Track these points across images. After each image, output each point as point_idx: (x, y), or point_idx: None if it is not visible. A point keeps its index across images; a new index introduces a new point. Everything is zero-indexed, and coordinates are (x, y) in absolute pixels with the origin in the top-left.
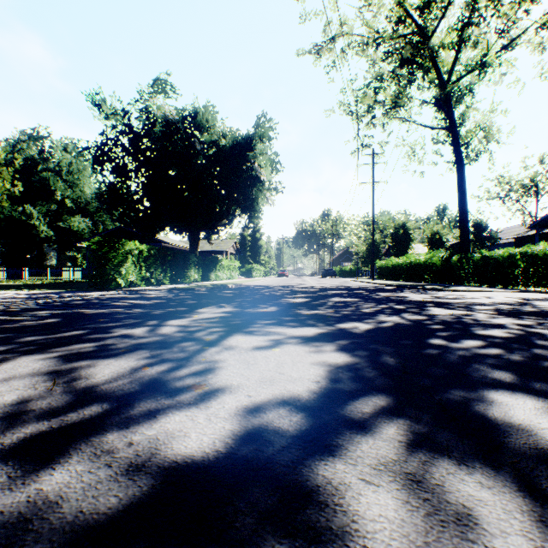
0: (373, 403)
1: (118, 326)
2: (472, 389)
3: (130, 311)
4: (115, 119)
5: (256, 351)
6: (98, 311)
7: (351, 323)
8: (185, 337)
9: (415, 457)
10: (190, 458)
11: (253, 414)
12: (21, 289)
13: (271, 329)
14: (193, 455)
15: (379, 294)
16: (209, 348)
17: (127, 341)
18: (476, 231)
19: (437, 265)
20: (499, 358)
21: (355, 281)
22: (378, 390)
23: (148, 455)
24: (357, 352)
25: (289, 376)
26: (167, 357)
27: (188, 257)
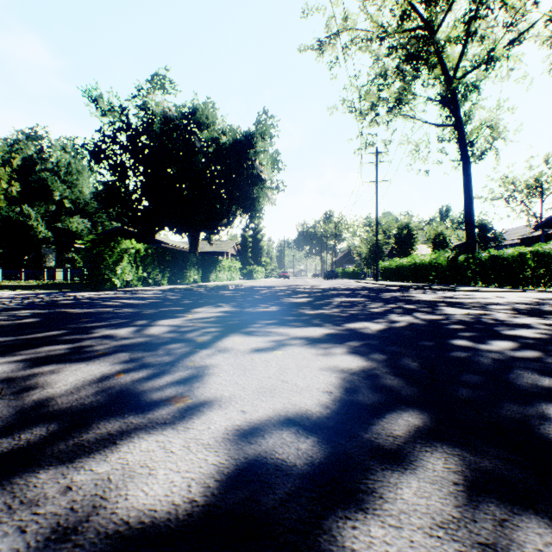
0: (405, 422)
1: (102, 326)
2: (525, 401)
3: (120, 310)
4: (112, 116)
5: (254, 354)
6: (85, 310)
7: (360, 323)
8: (174, 338)
9: (486, 513)
10: (149, 516)
11: (246, 440)
12: (13, 290)
13: (272, 329)
14: (155, 511)
15: (385, 294)
16: (200, 350)
17: (107, 342)
18: (480, 232)
19: (442, 265)
20: (542, 362)
21: (358, 282)
22: (408, 404)
23: (87, 511)
24: (372, 355)
25: (294, 385)
26: (148, 361)
27: (188, 257)
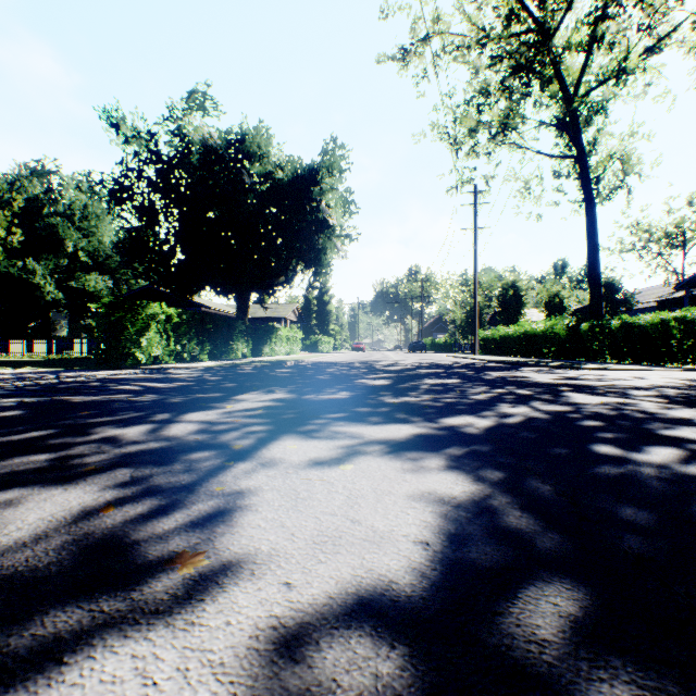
0: (553, 609)
1: (106, 423)
2: None
3: (138, 398)
4: (138, 144)
5: (313, 470)
6: (90, 398)
7: (461, 417)
8: (202, 443)
9: None
10: None
11: (288, 653)
12: (8, 367)
13: (339, 427)
14: None
15: (489, 373)
16: (235, 463)
17: (105, 450)
18: (607, 293)
19: (560, 335)
20: None
21: (452, 356)
22: (550, 568)
23: None
24: (483, 471)
25: (370, 528)
26: (157, 483)
27: (234, 325)
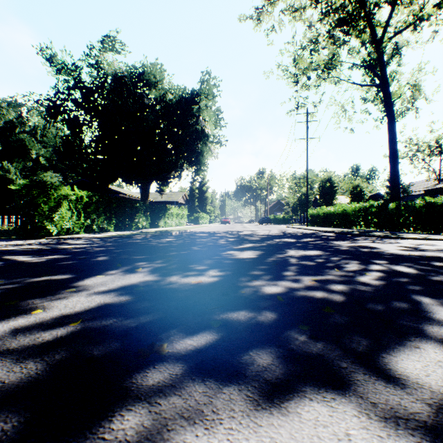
0: None
1: None
2: None
3: None
4: (66, 74)
5: None
6: None
7: (415, 347)
8: None
9: None
10: None
11: None
12: None
13: (188, 432)
14: None
15: (336, 243)
16: None
17: None
18: None
19: (371, 212)
20: None
21: (291, 227)
22: None
23: None
24: None
25: None
26: None
27: (136, 205)
